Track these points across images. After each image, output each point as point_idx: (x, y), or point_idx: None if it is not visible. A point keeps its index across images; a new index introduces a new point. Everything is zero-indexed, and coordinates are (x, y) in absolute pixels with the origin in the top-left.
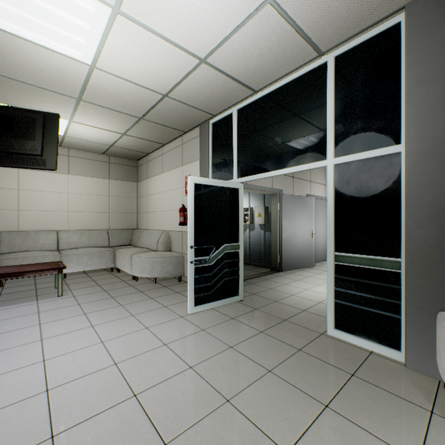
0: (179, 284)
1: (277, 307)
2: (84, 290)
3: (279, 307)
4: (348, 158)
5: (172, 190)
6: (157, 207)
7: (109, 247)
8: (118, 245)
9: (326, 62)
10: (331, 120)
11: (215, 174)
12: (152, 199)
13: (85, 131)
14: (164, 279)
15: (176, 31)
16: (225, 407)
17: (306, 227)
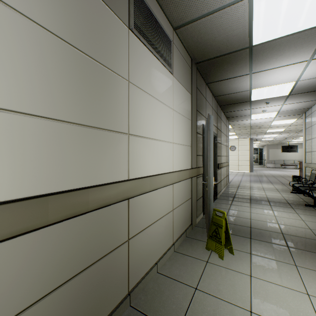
0: None
1: None
2: None
3: None
4: None
5: None
6: None
7: None
8: None
9: None
10: None
11: None
12: None
13: (300, 142)
14: None
15: None
16: None
17: None
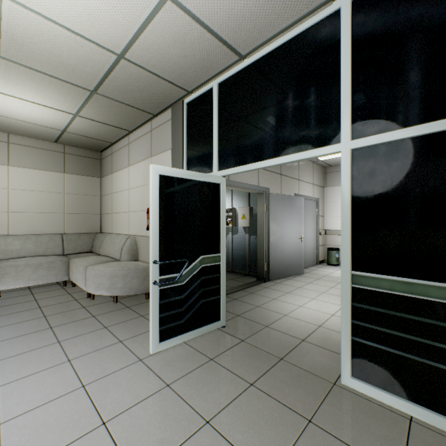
0: (147, 302)
1: (268, 336)
2: (15, 317)
3: (272, 336)
4: (373, 140)
5: (139, 187)
6: (123, 207)
7: (62, 256)
8: (75, 253)
9: (339, 9)
10: (347, 88)
11: (190, 166)
12: (117, 198)
13: (22, 109)
14: (128, 296)
15: None
16: None
17: (295, 230)
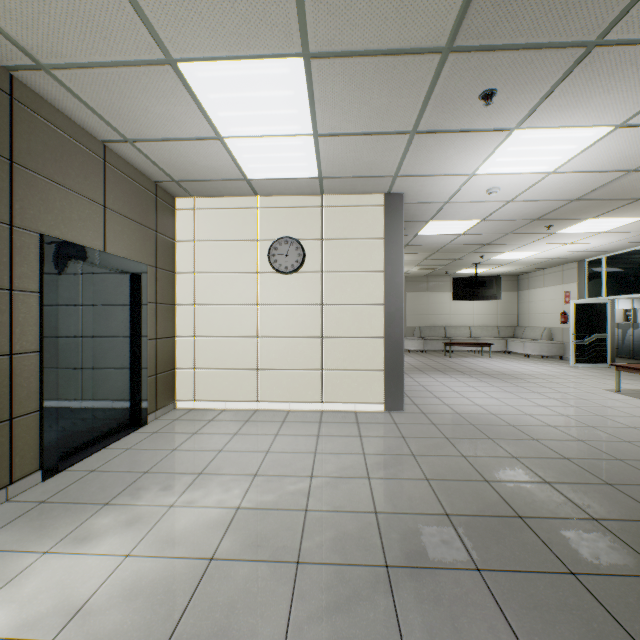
0: (560, 360)
1: None
2: (499, 357)
3: None
4: None
5: (552, 300)
6: (538, 311)
7: (500, 338)
8: (504, 337)
9: None
10: None
11: (589, 292)
12: (533, 305)
13: (494, 270)
14: (547, 358)
15: (567, 250)
16: (588, 375)
17: None
